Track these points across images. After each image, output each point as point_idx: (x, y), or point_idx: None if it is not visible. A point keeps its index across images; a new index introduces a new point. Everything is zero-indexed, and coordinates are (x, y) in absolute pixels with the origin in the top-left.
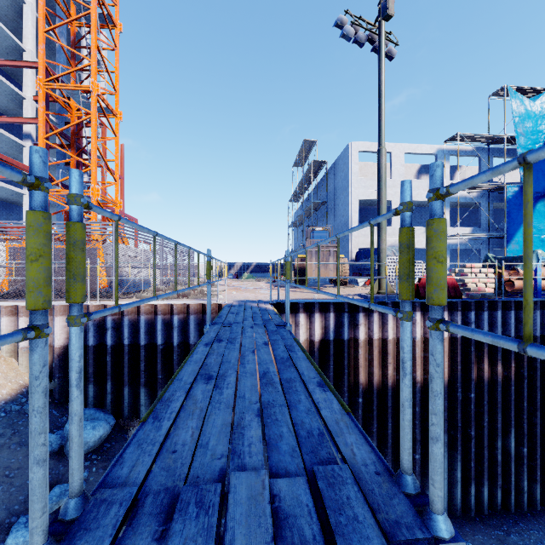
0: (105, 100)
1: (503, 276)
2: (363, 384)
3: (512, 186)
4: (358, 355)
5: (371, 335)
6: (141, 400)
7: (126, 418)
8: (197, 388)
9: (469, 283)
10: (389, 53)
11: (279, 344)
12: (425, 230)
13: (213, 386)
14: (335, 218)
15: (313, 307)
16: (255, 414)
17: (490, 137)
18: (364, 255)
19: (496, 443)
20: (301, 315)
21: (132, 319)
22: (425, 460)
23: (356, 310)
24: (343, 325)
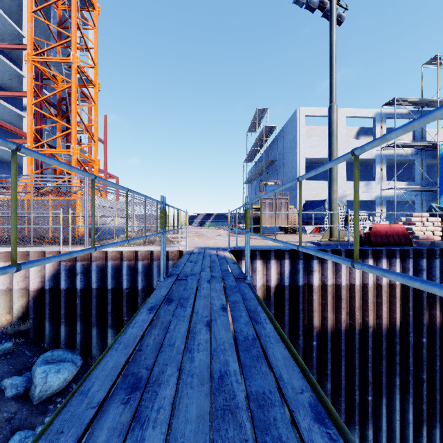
0: (84, 71)
1: None
2: (317, 328)
3: None
4: (312, 300)
5: (325, 281)
6: (108, 340)
7: (94, 357)
8: (103, 420)
9: (417, 232)
10: (339, 17)
11: (240, 309)
12: (364, 184)
13: (133, 412)
14: (284, 174)
15: (269, 254)
16: None
17: (424, 101)
18: (310, 206)
19: None
20: (258, 262)
21: (100, 265)
22: (377, 401)
23: (310, 257)
24: (298, 271)
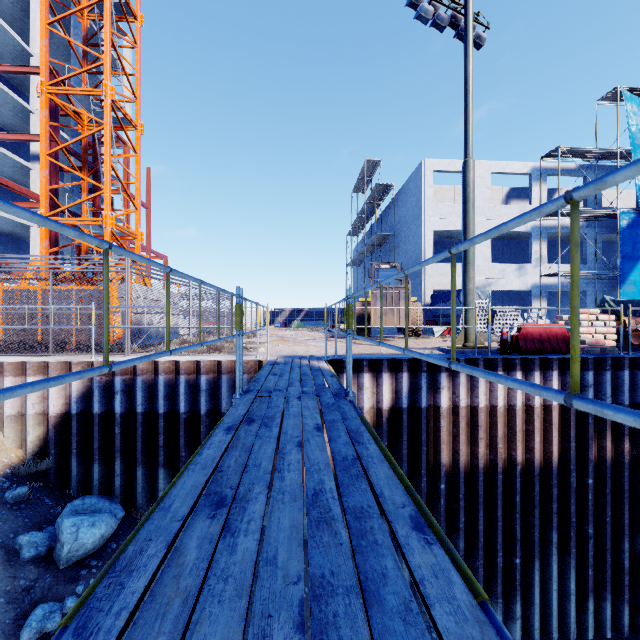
0: (121, 107)
1: (630, 324)
2: (446, 465)
3: (627, 212)
4: (439, 428)
5: (457, 401)
6: (159, 484)
7: (140, 507)
8: (191, 531)
9: (583, 334)
10: (477, 39)
11: (339, 429)
12: (516, 267)
13: (222, 525)
14: (404, 253)
15: (381, 365)
16: (294, 621)
17: (598, 151)
18: (440, 299)
19: (623, 544)
20: (366, 375)
21: (148, 380)
22: (527, 565)
23: (437, 369)
24: (420, 389)
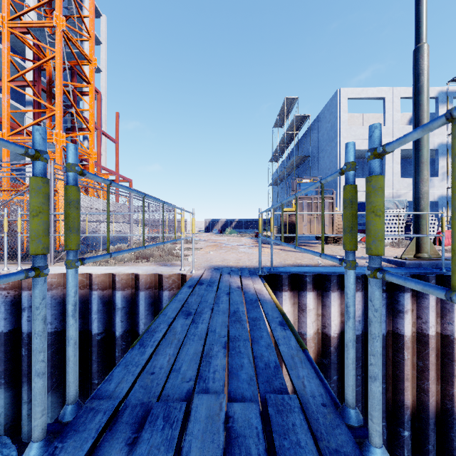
0: (74, 40)
1: None
2: (410, 407)
3: None
4: (401, 360)
5: (424, 328)
6: None
7: None
8: None
9: None
10: None
11: None
12: None
13: None
14: (319, 172)
15: (328, 282)
16: None
17: None
18: None
19: None
20: (309, 294)
21: (58, 295)
22: None
23: (398, 287)
24: None
